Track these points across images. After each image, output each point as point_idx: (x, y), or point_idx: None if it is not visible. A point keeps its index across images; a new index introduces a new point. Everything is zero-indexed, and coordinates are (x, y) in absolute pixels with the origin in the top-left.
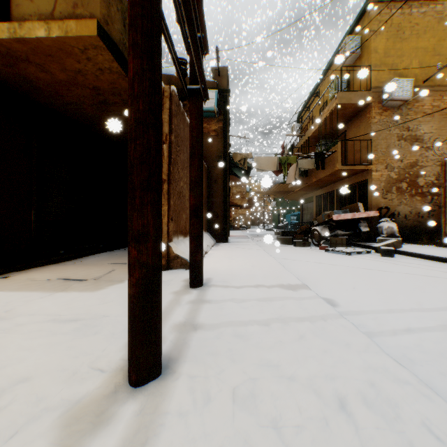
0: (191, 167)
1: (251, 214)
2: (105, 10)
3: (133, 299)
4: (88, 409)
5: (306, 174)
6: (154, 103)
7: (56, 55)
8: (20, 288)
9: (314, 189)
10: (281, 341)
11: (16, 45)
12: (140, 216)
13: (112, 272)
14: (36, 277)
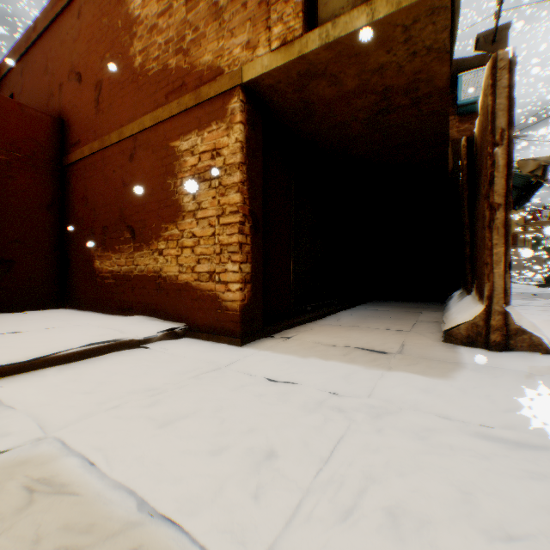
0: None
1: None
2: None
3: None
4: None
5: None
6: None
7: (363, 52)
8: (326, 356)
9: None
10: None
11: (321, 55)
12: None
13: (406, 344)
14: (320, 341)
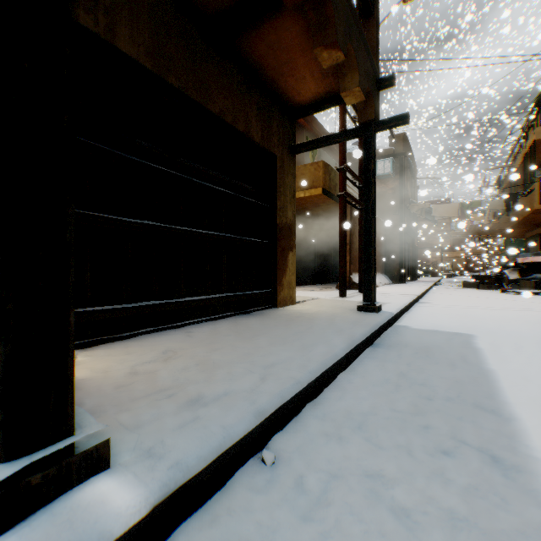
0: (359, 240)
1: (466, 257)
2: (324, 180)
3: (340, 279)
4: (333, 297)
5: (506, 212)
6: (344, 238)
7: (304, 199)
8: None
9: (533, 226)
10: (380, 297)
11: None
12: (341, 262)
13: (322, 289)
14: None
